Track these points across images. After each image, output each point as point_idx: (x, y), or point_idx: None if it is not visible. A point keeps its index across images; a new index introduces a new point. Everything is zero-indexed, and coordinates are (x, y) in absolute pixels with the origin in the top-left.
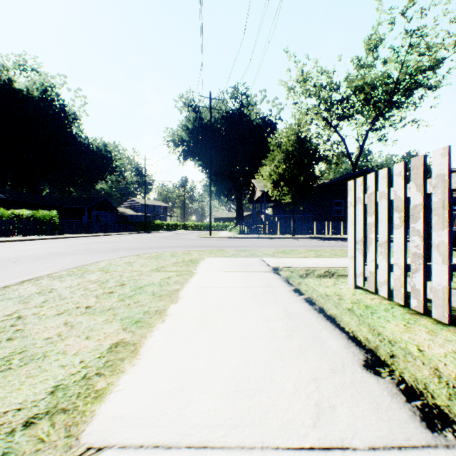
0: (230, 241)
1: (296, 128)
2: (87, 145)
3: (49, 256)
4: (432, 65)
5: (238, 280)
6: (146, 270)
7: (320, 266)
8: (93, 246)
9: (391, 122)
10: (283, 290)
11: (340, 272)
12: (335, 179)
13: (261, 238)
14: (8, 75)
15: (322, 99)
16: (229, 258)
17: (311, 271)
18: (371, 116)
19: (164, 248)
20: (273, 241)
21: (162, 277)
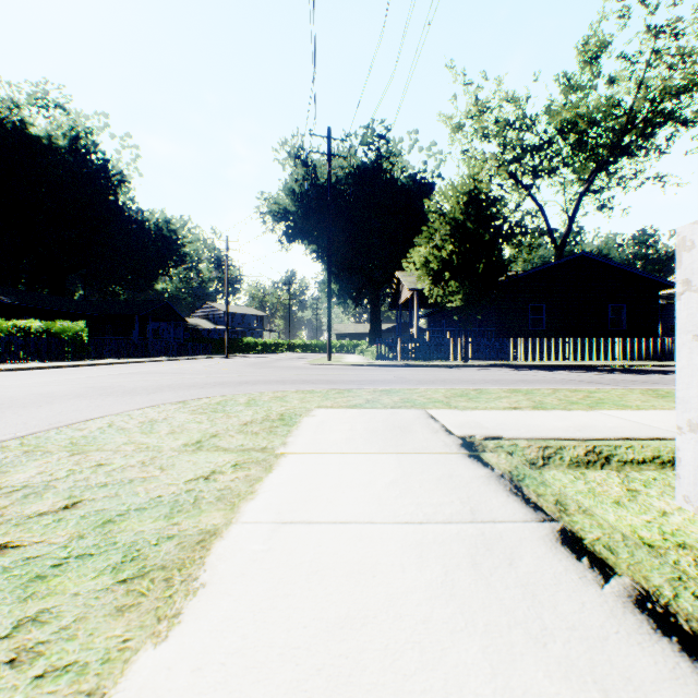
0: (361, 371)
1: (471, 183)
2: (141, 222)
3: (22, 403)
4: (690, 85)
5: (386, 486)
6: (171, 446)
7: (564, 433)
8: (125, 380)
9: (619, 179)
10: (530, 540)
11: (623, 453)
12: (532, 270)
13: (412, 366)
14: (21, 115)
15: (508, 142)
16: (361, 412)
17: (552, 449)
18: (587, 170)
19: (244, 385)
20: (434, 372)
21: (195, 473)
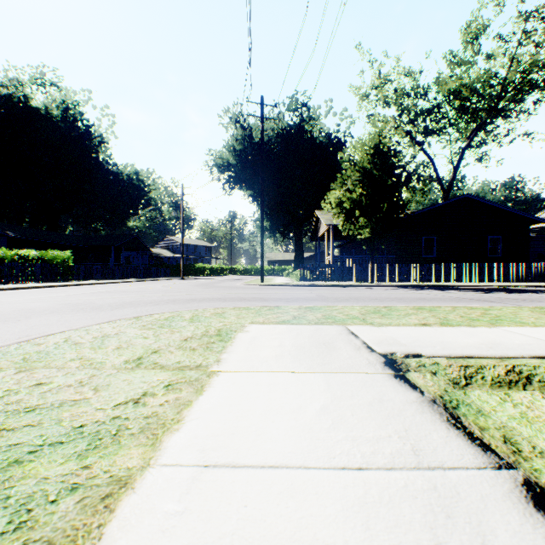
0: (288, 290)
1: (377, 138)
2: (116, 174)
3: (4, 317)
4: None
5: (317, 414)
6: (113, 362)
7: (478, 351)
8: (96, 297)
9: (494, 136)
10: (494, 500)
11: (543, 373)
12: (425, 209)
13: (329, 286)
14: (24, 92)
15: (405, 108)
16: (289, 328)
17: (473, 368)
18: (468, 129)
19: (192, 302)
20: (347, 291)
21: (126, 395)
